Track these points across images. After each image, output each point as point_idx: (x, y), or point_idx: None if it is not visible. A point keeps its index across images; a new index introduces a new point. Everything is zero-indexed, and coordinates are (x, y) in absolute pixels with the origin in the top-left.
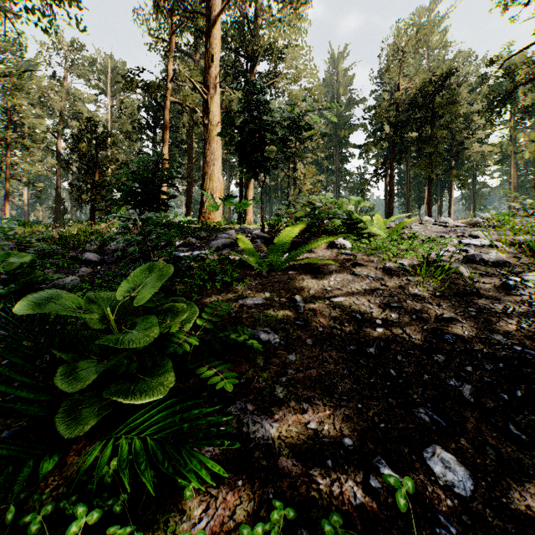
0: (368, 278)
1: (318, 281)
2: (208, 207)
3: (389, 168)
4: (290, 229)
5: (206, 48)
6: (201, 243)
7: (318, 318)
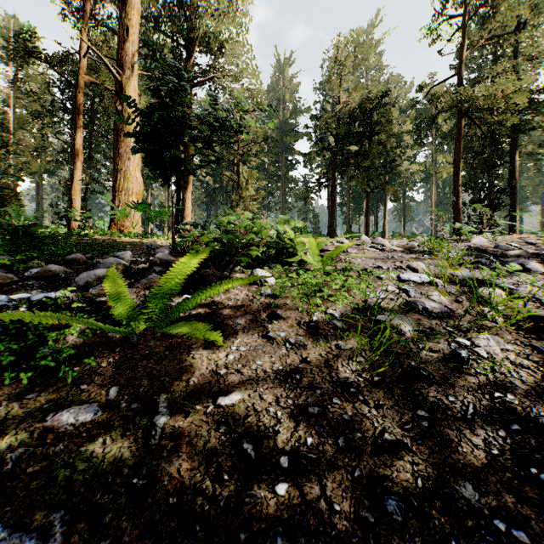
0: (285, 345)
1: (212, 353)
2: (122, 212)
3: (332, 178)
4: (189, 261)
5: (121, 19)
6: (73, 272)
7: (178, 463)
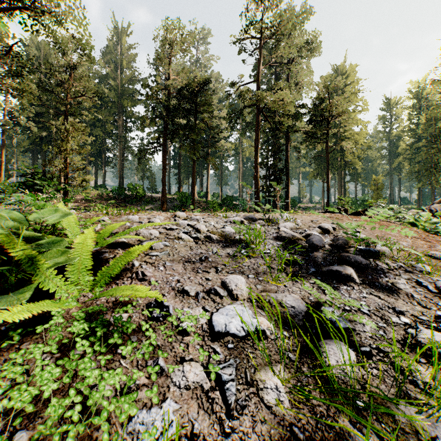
0: None
1: None
2: None
3: (164, 144)
4: None
5: None
6: None
7: None
